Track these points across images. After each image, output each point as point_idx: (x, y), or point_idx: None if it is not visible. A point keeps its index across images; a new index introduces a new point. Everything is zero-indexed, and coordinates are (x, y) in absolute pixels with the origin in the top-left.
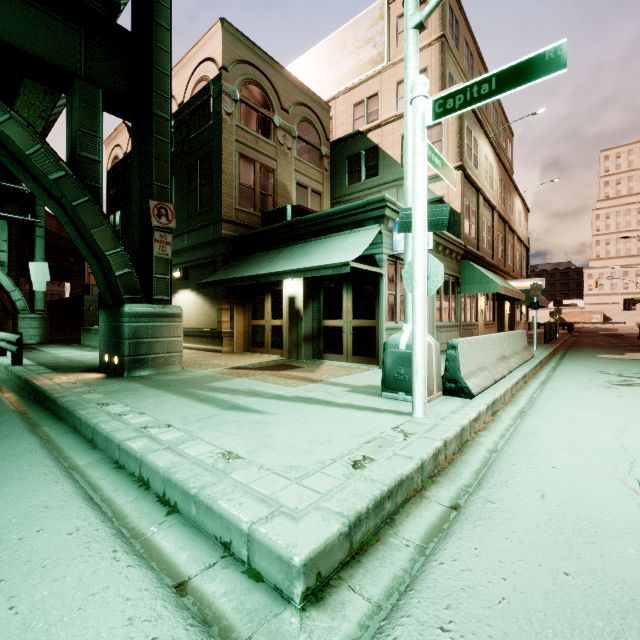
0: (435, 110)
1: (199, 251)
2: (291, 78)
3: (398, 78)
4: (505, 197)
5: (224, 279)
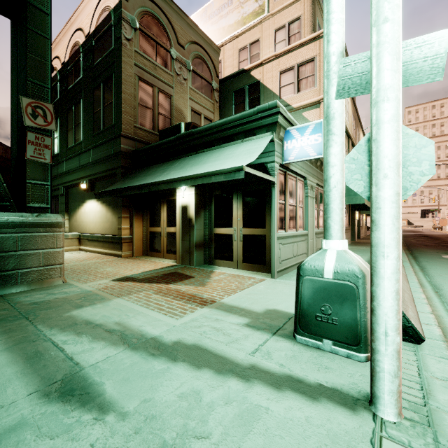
0: None
1: (102, 164)
2: (186, 19)
3: (276, 26)
4: (355, 130)
5: (118, 188)
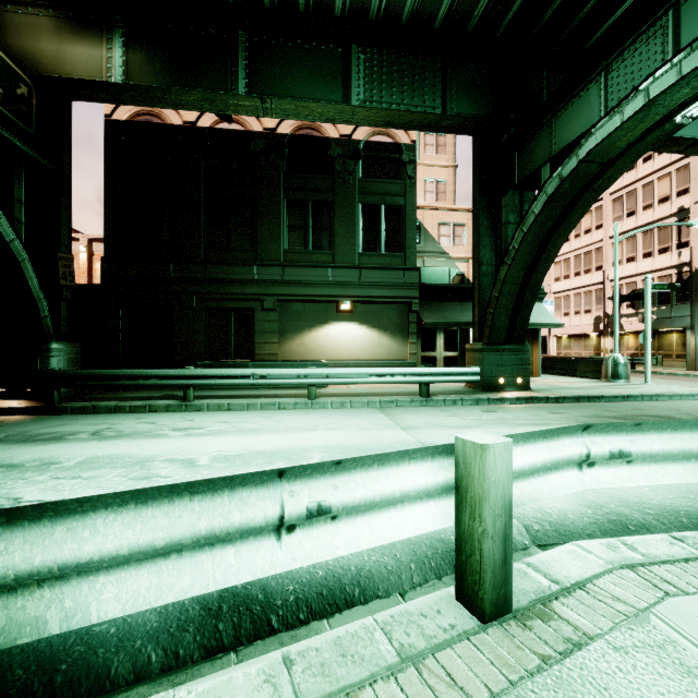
0: (652, 287)
1: (385, 290)
2: None
3: (426, 176)
4: None
5: (464, 322)
